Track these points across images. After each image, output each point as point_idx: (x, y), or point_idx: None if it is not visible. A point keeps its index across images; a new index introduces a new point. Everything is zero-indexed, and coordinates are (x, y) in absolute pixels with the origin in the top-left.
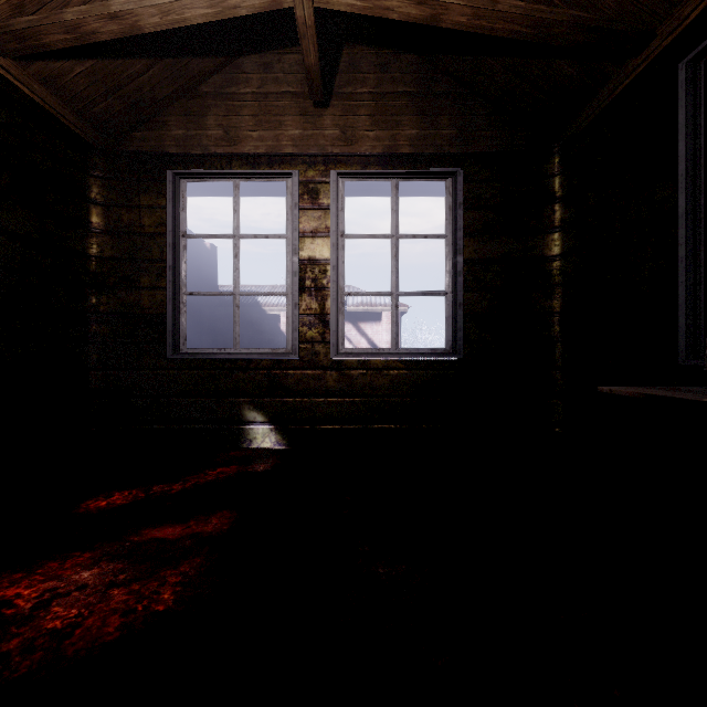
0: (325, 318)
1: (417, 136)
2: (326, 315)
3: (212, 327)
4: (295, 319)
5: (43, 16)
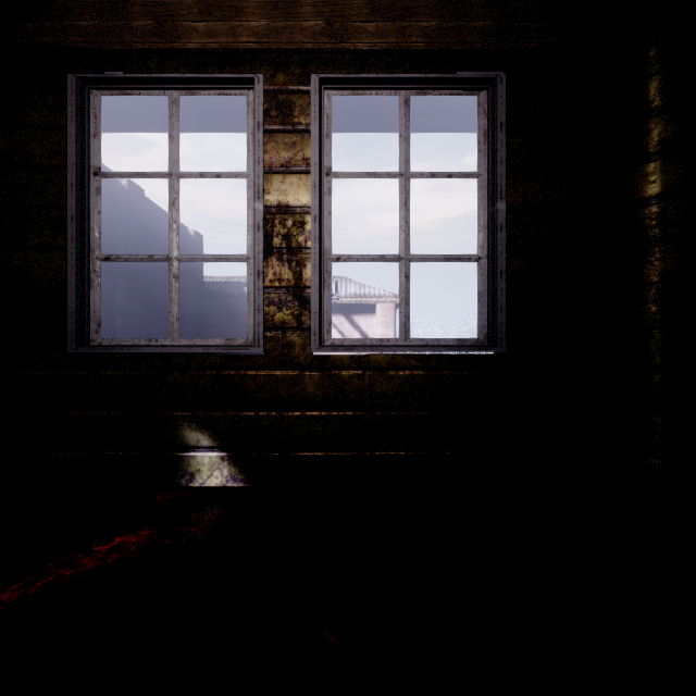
0: (302, 293)
1: (436, 29)
2: (303, 288)
3: (196, 320)
4: (258, 295)
5: None
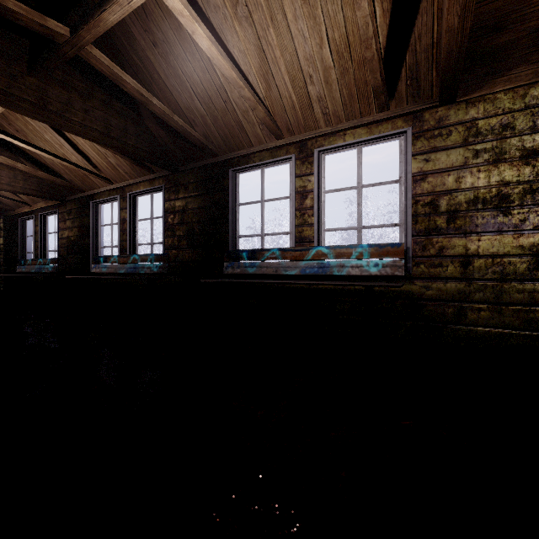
0: None
1: None
2: None
3: None
4: None
5: None
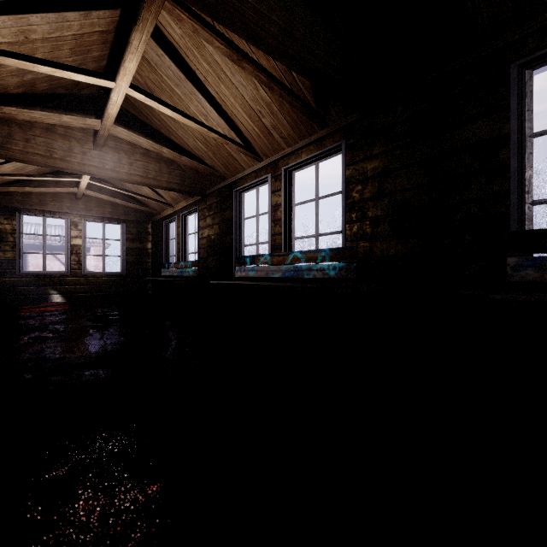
0: (80, 262)
1: (111, 211)
2: (81, 261)
3: None
4: (69, 262)
5: (3, 188)
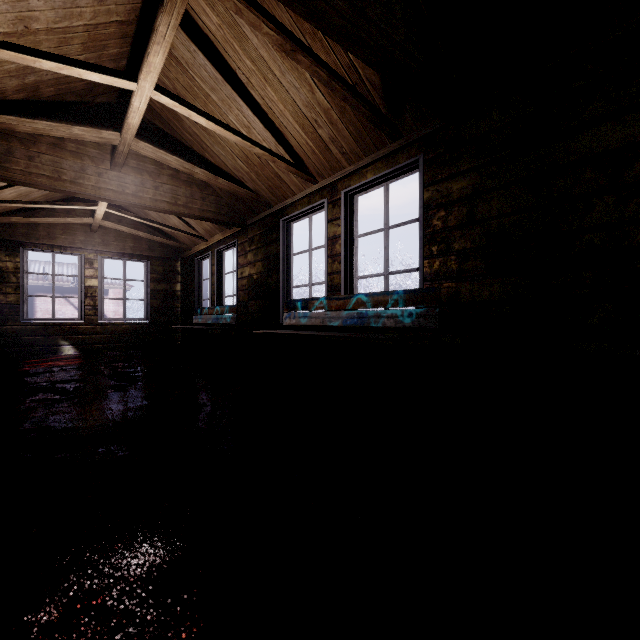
0: (96, 307)
1: (133, 246)
2: (97, 306)
3: None
4: (83, 307)
5: (3, 218)
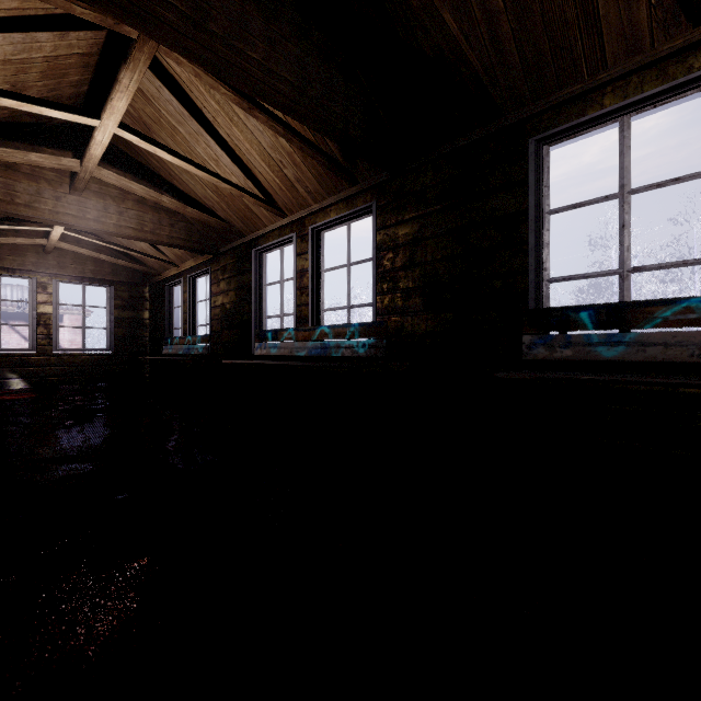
0: (51, 336)
1: (94, 270)
2: (51, 335)
3: None
4: (35, 336)
5: None
